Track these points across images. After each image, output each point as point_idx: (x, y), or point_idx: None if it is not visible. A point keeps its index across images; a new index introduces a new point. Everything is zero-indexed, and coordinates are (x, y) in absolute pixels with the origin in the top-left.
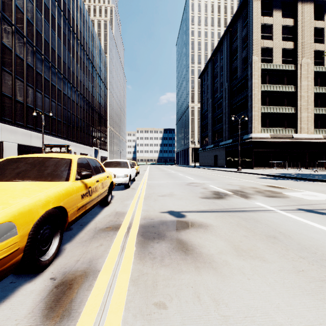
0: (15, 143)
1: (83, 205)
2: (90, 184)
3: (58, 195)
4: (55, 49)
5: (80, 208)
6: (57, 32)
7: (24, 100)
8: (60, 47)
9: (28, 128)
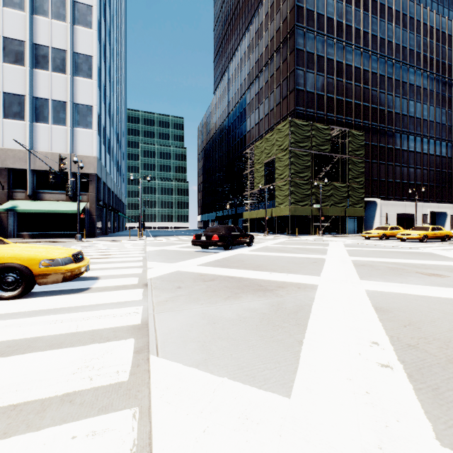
0: (394, 213)
1: (431, 236)
2: (434, 233)
3: (426, 233)
4: (426, 119)
5: (431, 237)
6: (428, 100)
7: (400, 179)
8: (432, 112)
9: (402, 200)
